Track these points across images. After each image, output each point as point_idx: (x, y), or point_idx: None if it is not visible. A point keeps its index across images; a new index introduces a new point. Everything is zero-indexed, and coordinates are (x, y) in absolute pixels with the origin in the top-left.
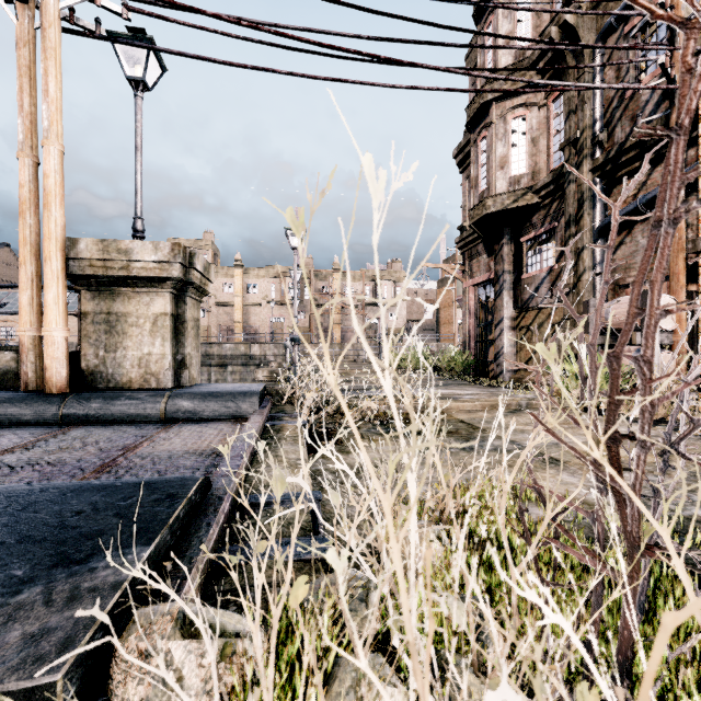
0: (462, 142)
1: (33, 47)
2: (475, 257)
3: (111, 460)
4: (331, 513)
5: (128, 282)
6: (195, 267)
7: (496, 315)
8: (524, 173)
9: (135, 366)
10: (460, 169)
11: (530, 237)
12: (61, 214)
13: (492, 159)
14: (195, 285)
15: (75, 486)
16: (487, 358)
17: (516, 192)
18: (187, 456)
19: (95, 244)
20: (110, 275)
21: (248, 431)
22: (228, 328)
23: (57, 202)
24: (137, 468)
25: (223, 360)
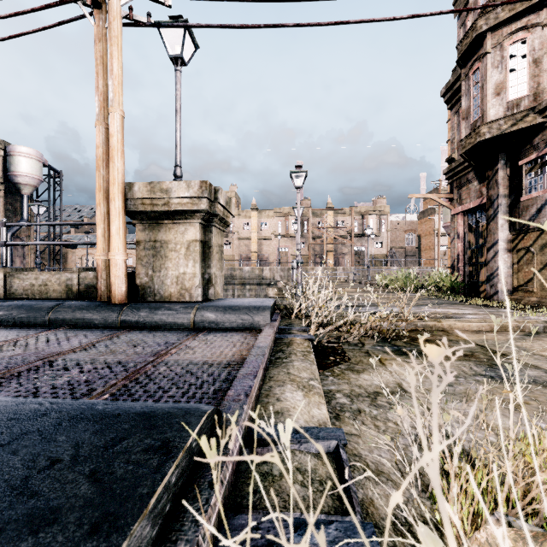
0: (451, 80)
1: (105, 42)
2: (465, 185)
3: (142, 366)
4: (354, 455)
5: (169, 215)
6: (218, 201)
7: (490, 238)
8: (524, 96)
9: (173, 283)
10: (448, 105)
11: (531, 158)
12: (122, 164)
13: (486, 87)
14: (219, 216)
15: (76, 411)
16: (478, 279)
17: (515, 115)
18: (206, 367)
19: (145, 186)
20: (155, 210)
21: (260, 344)
22: (246, 256)
23: (119, 155)
24: (160, 377)
25: (243, 280)
